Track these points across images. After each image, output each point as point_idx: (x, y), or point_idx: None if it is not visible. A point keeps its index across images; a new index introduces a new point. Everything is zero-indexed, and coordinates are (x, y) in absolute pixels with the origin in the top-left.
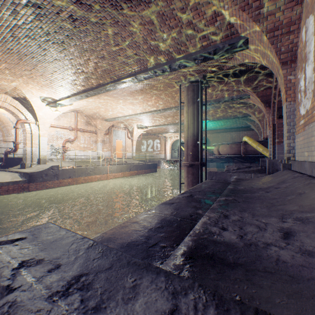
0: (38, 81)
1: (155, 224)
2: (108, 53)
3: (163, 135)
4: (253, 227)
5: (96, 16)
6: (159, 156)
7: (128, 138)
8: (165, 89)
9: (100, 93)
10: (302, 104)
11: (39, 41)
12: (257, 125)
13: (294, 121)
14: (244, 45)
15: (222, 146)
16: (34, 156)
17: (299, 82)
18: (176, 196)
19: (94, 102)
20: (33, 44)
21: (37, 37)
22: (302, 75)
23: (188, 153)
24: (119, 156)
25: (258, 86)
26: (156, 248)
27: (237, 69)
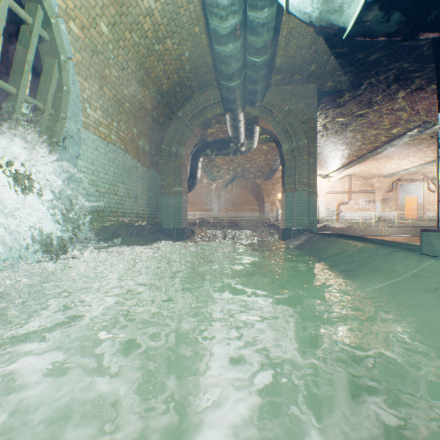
0: None
1: None
2: (345, 148)
3: None
4: None
5: (328, 142)
6: None
7: (429, 191)
8: (426, 142)
9: (354, 165)
10: None
11: None
12: None
13: None
14: None
15: None
16: None
17: None
18: None
19: (359, 167)
20: None
21: None
22: None
23: None
24: (410, 217)
25: None
26: None
27: None
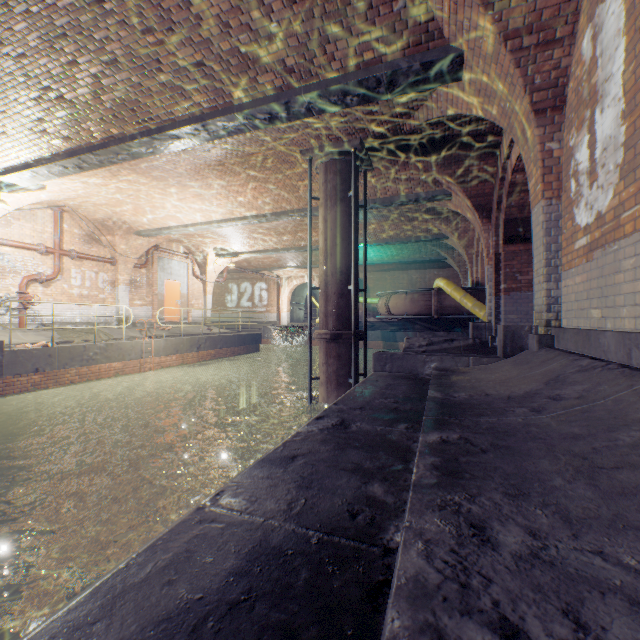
0: None
1: (225, 583)
2: (128, 52)
3: (274, 273)
4: (622, 611)
5: None
6: (265, 317)
7: (194, 276)
8: (276, 166)
9: (115, 161)
10: (585, 202)
11: None
12: (458, 258)
13: (557, 242)
14: (454, 70)
15: (396, 298)
16: None
17: (575, 154)
18: (304, 429)
19: (103, 185)
20: None
21: None
22: (583, 136)
23: (328, 311)
24: (173, 318)
25: (469, 174)
26: None
27: (431, 133)
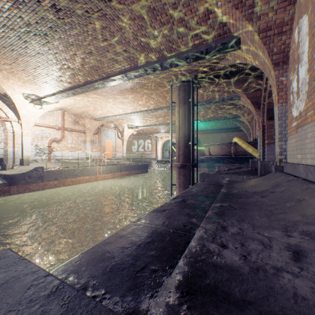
0: (19, 76)
1: (145, 238)
2: (96, 49)
3: (154, 135)
4: (256, 243)
5: (82, 7)
6: (150, 156)
7: (118, 138)
8: (156, 88)
9: (88, 91)
10: (295, 106)
11: (19, 32)
12: (246, 126)
13: (285, 123)
14: (237, 45)
15: (213, 147)
16: (16, 156)
17: (292, 83)
18: (168, 202)
19: (82, 100)
20: (12, 35)
21: (16, 27)
22: (294, 76)
23: (179, 154)
24: (109, 157)
25: (248, 87)
26: (145, 273)
27: (228, 70)
